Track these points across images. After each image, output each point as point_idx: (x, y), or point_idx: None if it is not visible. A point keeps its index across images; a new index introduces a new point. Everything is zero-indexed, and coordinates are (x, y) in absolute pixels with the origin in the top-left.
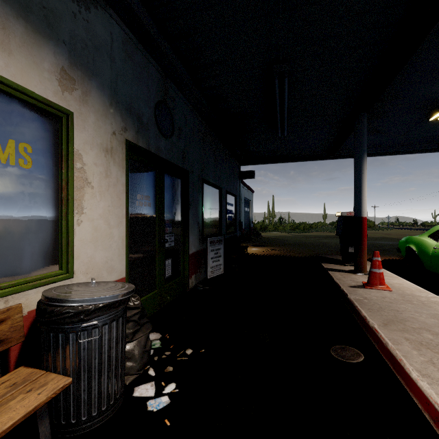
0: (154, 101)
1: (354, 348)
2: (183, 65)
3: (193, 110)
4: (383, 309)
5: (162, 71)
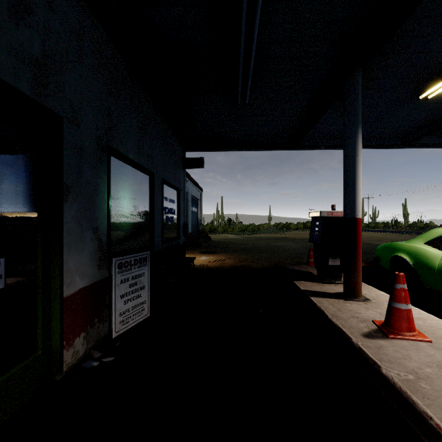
0: None
1: None
2: None
3: None
4: None
5: None
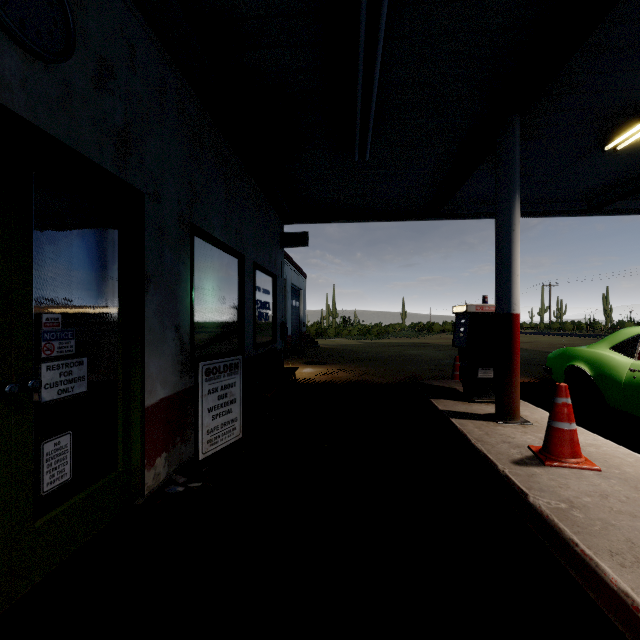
0: None
1: None
2: None
3: (159, 45)
4: None
5: None
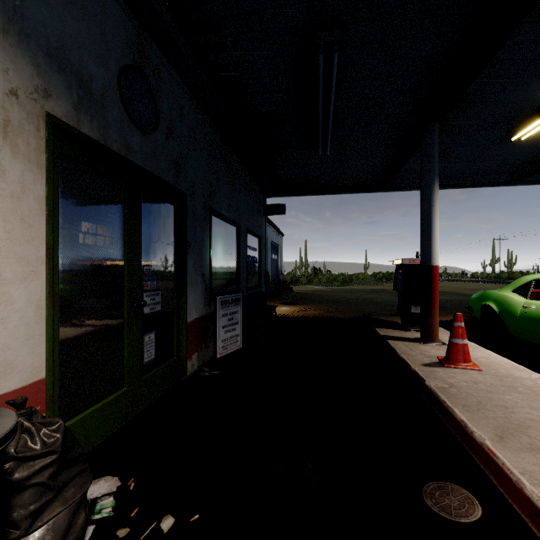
0: (118, 62)
1: (460, 485)
2: (174, 17)
3: (194, 100)
4: (484, 405)
5: (136, 18)
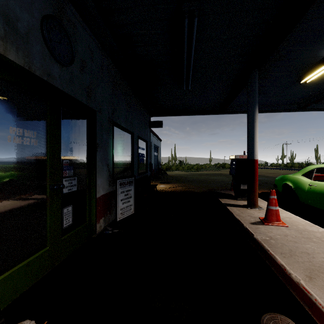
0: (41, 11)
1: (286, 315)
2: None
3: (101, 48)
4: (294, 253)
5: None
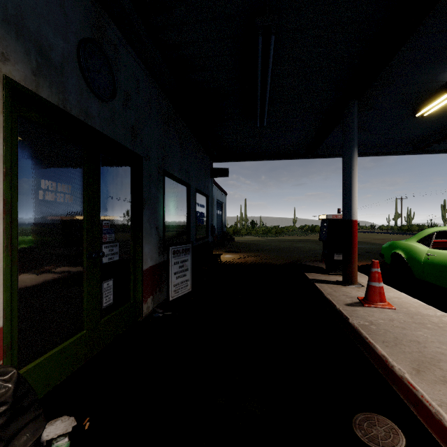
0: (77, 35)
1: (384, 415)
2: None
3: (149, 75)
4: (400, 341)
5: None
